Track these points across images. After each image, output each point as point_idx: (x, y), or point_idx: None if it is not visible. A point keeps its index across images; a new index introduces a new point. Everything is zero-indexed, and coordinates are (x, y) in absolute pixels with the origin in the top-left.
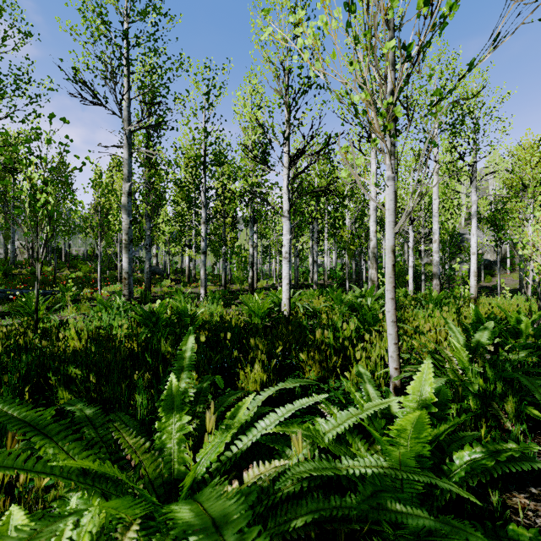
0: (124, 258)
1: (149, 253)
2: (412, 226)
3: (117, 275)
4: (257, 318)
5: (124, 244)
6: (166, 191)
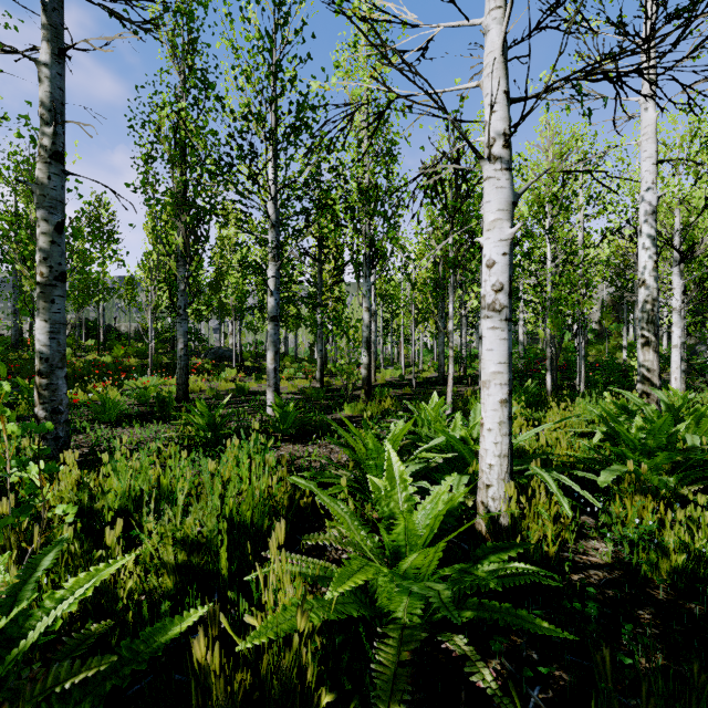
0: (38, 321)
1: (183, 322)
2: (678, 268)
3: (166, 360)
4: (406, 596)
5: (39, 285)
6: (214, 212)
